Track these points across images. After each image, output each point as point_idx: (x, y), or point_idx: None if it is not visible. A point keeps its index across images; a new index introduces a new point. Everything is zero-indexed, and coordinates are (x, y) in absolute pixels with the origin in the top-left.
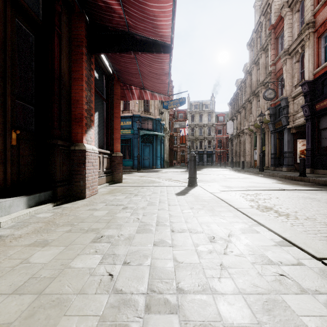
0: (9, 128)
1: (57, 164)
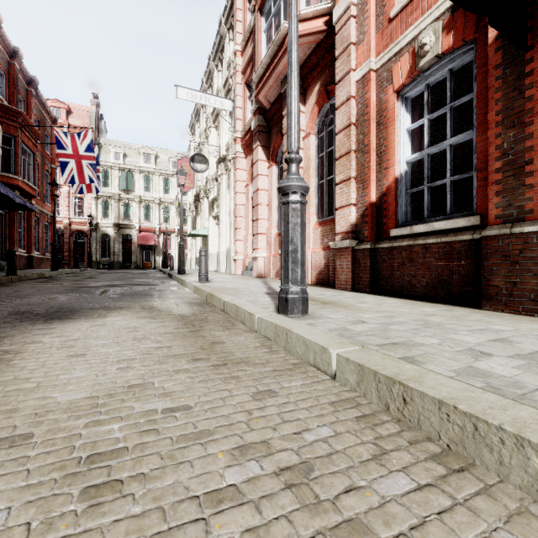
0: None
1: None
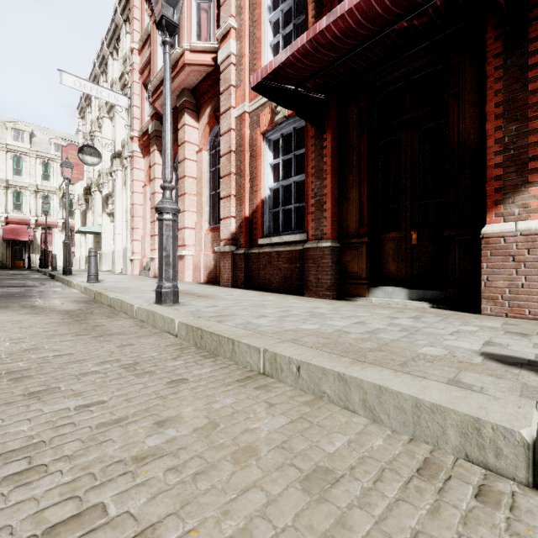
0: (409, 231)
1: (450, 260)
